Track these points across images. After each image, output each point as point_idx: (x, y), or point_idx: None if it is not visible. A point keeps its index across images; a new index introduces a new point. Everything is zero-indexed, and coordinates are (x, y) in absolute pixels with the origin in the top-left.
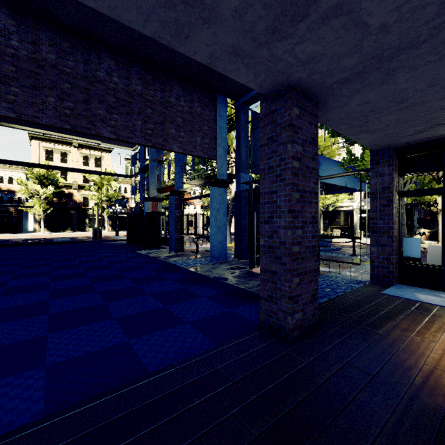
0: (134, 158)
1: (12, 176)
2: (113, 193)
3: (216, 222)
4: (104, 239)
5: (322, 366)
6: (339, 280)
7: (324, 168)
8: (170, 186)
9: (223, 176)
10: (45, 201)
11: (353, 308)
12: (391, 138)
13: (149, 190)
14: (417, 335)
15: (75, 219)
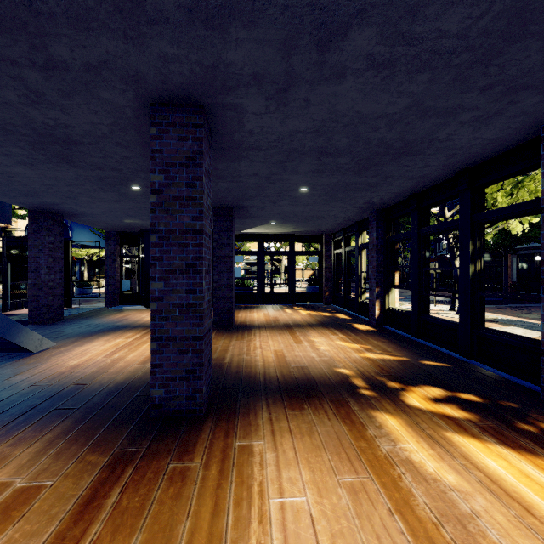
0: None
1: None
2: None
3: None
4: None
5: (63, 325)
6: (85, 309)
7: (77, 233)
8: None
9: None
10: None
11: (86, 314)
12: (112, 229)
13: None
14: (109, 316)
15: None
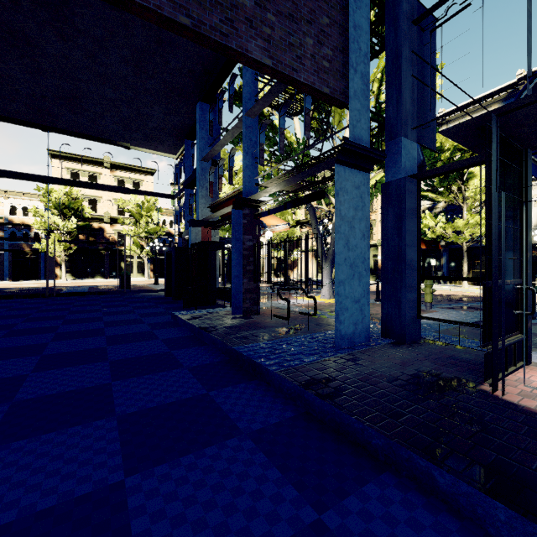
0: (178, 169)
1: (27, 205)
2: (155, 227)
3: (348, 253)
4: (135, 289)
5: None
6: None
7: None
8: (232, 197)
9: (361, 144)
10: (67, 238)
11: None
12: None
13: (197, 208)
14: None
15: (107, 262)
